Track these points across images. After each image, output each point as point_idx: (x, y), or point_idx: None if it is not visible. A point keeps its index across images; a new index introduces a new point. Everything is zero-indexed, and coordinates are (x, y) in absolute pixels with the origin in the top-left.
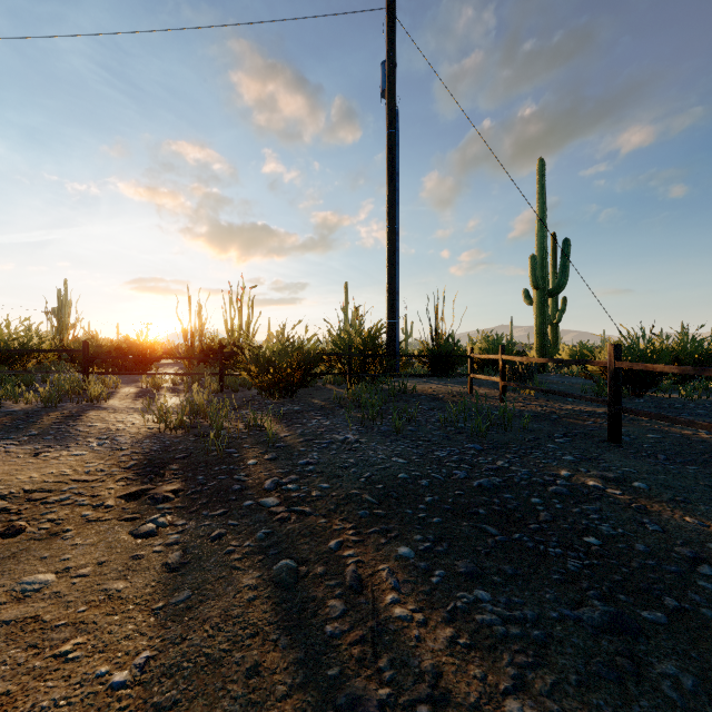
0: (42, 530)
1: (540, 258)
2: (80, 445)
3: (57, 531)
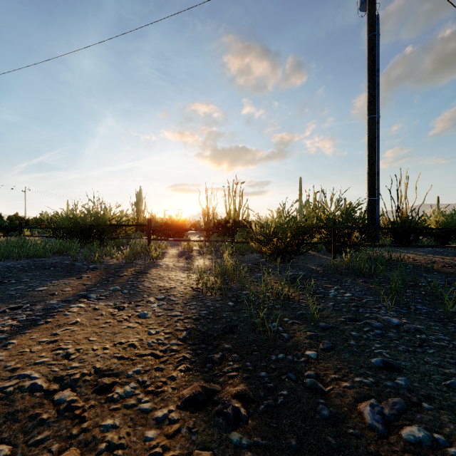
0: None
1: None
2: (145, 304)
3: None
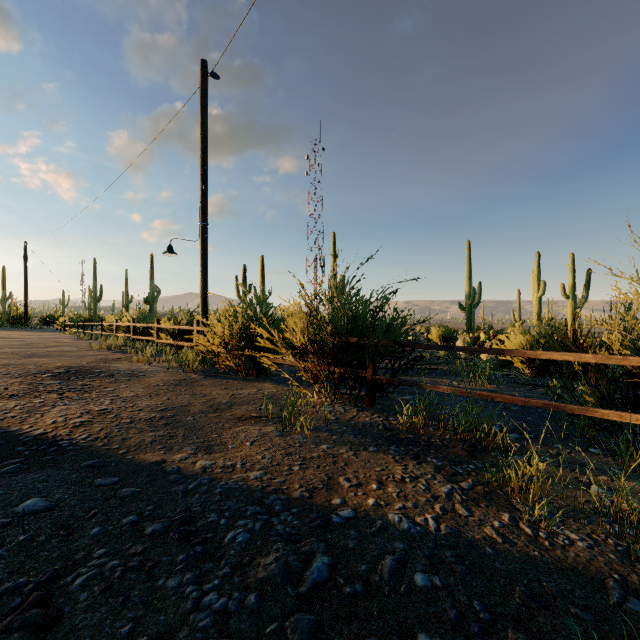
0: None
1: (94, 289)
2: None
3: None
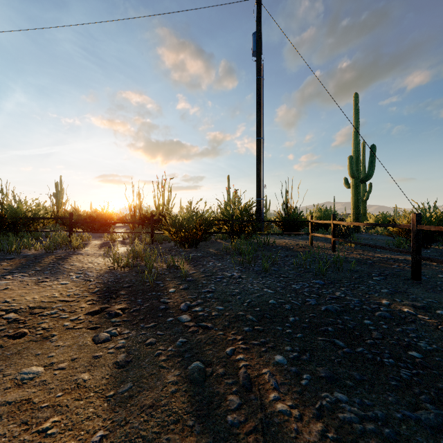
0: (38, 334)
1: (355, 158)
2: (65, 277)
3: (47, 335)
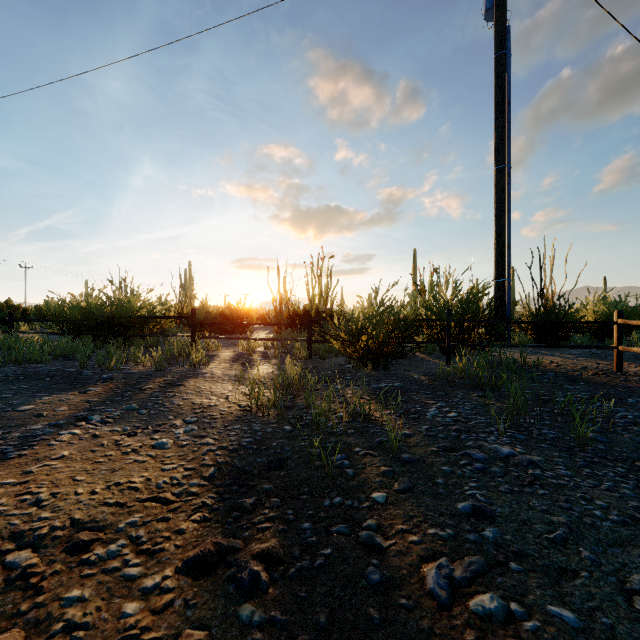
0: None
1: None
2: (167, 429)
3: None
